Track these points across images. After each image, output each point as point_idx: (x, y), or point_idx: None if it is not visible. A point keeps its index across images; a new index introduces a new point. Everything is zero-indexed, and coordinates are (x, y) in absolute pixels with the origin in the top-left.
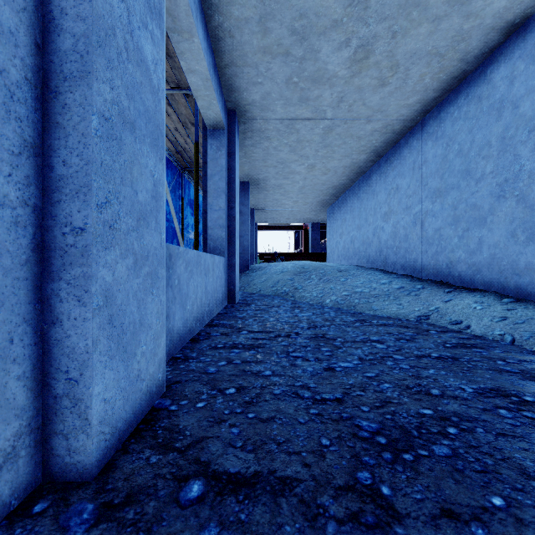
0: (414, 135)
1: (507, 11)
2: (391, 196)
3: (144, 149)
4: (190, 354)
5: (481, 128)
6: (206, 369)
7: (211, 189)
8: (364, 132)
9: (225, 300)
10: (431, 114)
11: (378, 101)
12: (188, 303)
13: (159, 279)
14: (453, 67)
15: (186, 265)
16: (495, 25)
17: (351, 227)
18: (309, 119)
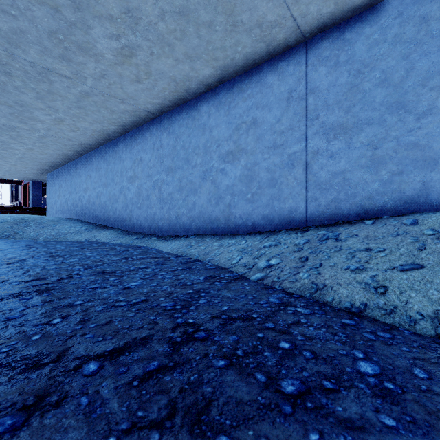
0: (97, 153)
1: (117, 130)
2: (88, 180)
3: None
4: None
5: (117, 164)
6: None
7: None
8: (68, 143)
9: None
10: (103, 147)
11: (73, 135)
12: None
13: None
14: (106, 136)
15: None
16: (115, 131)
17: (66, 192)
18: (28, 130)
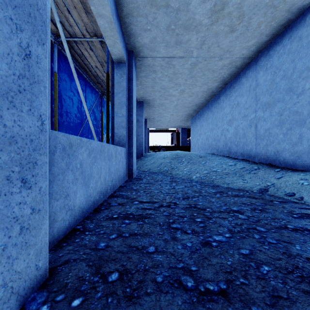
0: (250, 68)
1: None
2: (233, 109)
3: (3, 15)
4: (88, 226)
5: (302, 58)
6: (96, 244)
7: (116, 102)
8: (217, 67)
9: (126, 176)
10: (262, 53)
11: (228, 44)
12: (91, 182)
13: (37, 166)
14: (281, 16)
15: (90, 152)
16: None
17: (206, 130)
18: (182, 58)
